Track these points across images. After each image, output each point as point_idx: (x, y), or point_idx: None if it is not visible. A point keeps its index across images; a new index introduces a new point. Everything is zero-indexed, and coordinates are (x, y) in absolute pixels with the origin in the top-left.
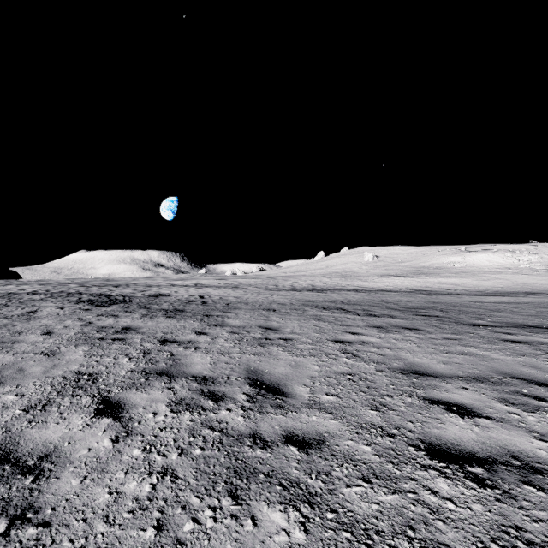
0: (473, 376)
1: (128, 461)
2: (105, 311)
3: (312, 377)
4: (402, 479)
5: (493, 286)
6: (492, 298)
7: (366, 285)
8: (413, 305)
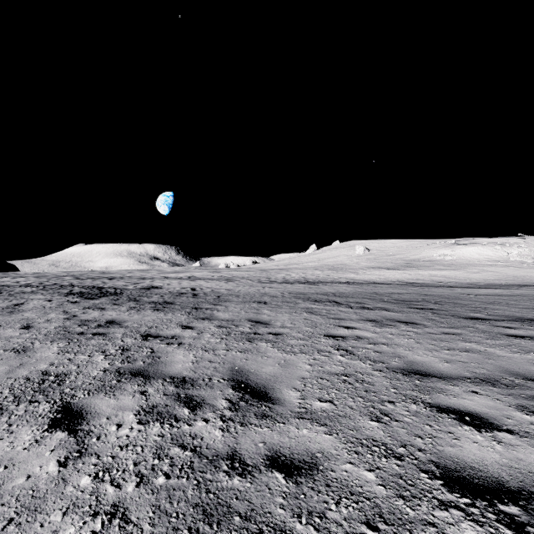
0: (482, 377)
1: (72, 494)
2: (93, 303)
3: (303, 378)
4: (417, 525)
5: (484, 278)
6: (485, 290)
7: (357, 278)
8: (407, 297)
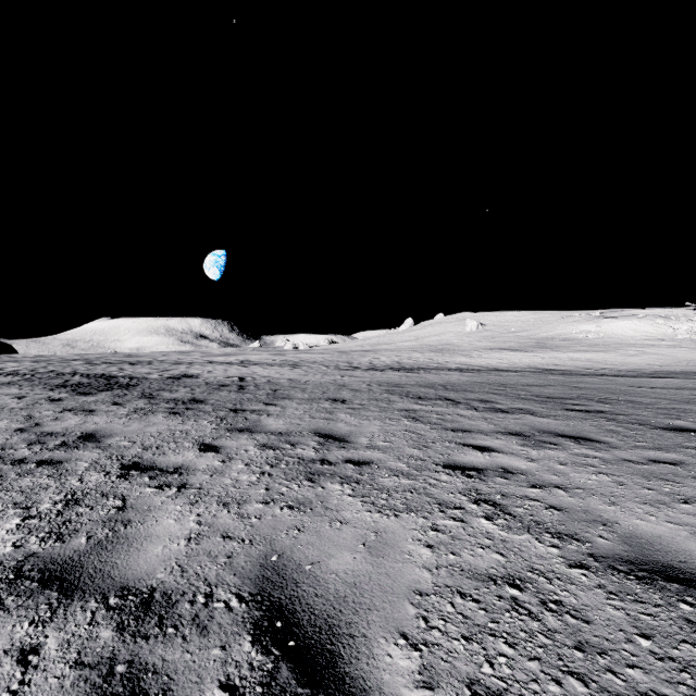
0: None
1: None
2: (82, 402)
3: (421, 593)
4: None
5: (647, 363)
6: (659, 381)
7: (471, 362)
8: (552, 392)
